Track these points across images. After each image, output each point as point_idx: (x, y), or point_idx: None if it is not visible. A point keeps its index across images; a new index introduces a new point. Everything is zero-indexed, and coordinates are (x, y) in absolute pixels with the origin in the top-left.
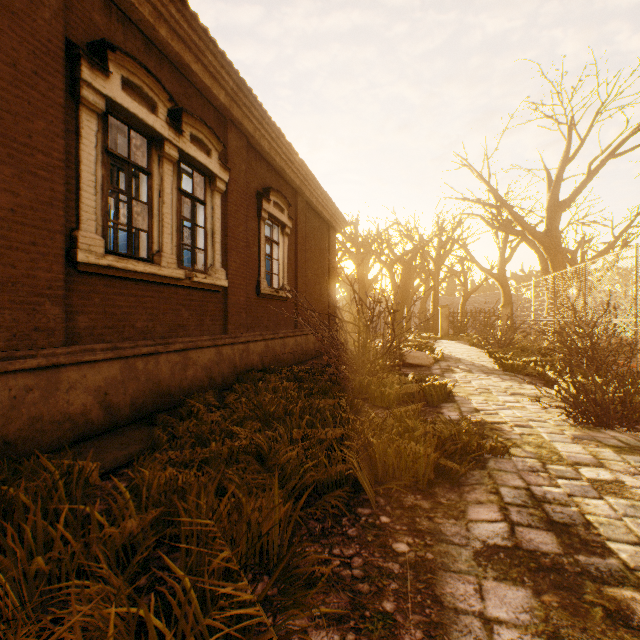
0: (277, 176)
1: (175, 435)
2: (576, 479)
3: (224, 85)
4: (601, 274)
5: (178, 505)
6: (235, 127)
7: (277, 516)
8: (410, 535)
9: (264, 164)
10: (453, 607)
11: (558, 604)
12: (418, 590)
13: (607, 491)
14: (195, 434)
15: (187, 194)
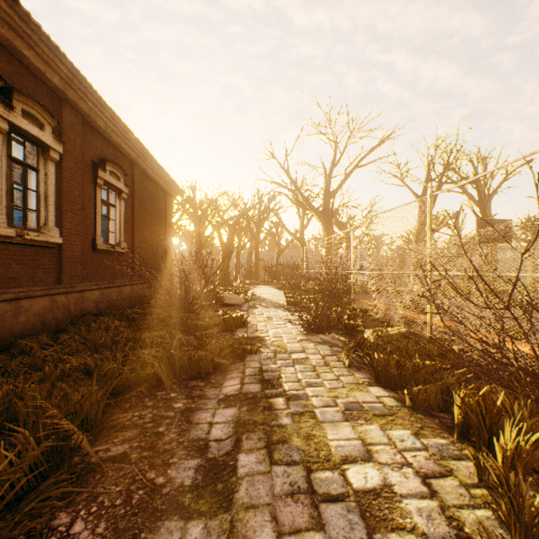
0: (114, 149)
1: (7, 370)
2: (287, 359)
3: (58, 71)
4: (359, 240)
5: (17, 402)
6: (70, 105)
7: (95, 398)
8: (186, 399)
9: (101, 138)
10: (197, 422)
11: (246, 409)
12: (181, 420)
13: (298, 363)
14: (29, 365)
15: (18, 161)
